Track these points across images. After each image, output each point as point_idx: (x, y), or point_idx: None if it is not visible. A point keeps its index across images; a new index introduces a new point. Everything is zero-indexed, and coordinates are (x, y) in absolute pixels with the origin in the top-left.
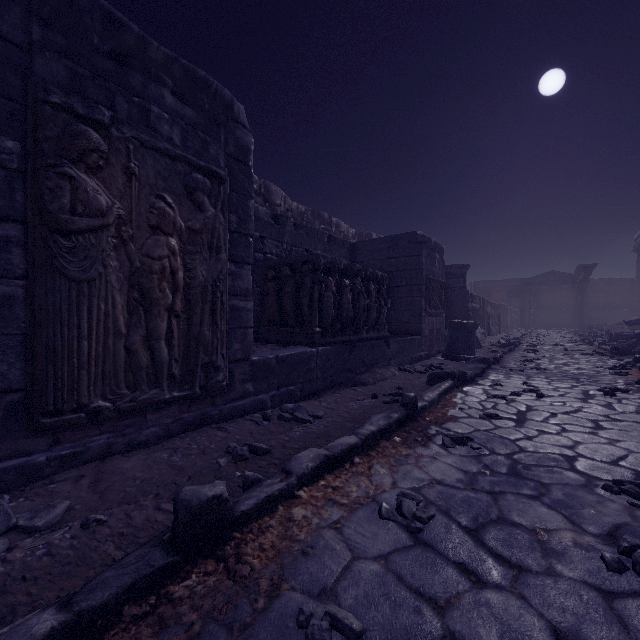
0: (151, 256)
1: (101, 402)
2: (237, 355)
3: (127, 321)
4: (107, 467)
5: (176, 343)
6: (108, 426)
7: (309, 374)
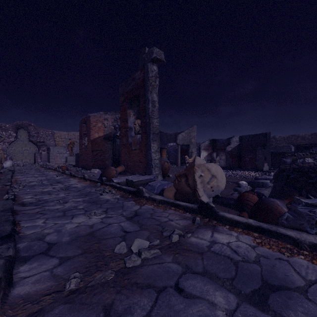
0: None
1: None
2: None
3: None
4: None
5: None
6: None
7: None
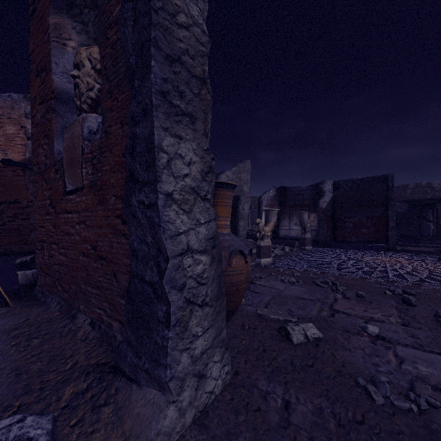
0: None
1: None
2: None
3: None
4: None
5: None
6: None
7: None
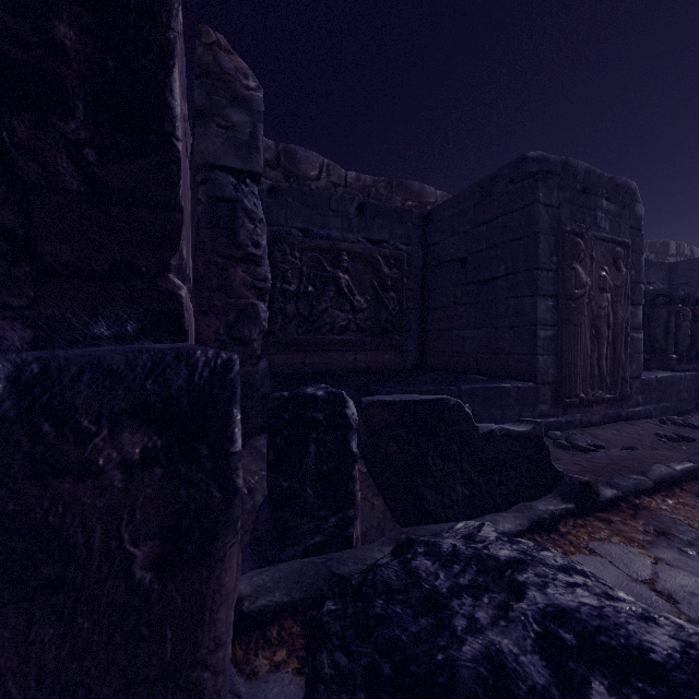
0: (600, 307)
1: (582, 394)
2: (634, 373)
3: (590, 348)
4: (588, 432)
5: (608, 362)
6: (578, 410)
7: (678, 395)
